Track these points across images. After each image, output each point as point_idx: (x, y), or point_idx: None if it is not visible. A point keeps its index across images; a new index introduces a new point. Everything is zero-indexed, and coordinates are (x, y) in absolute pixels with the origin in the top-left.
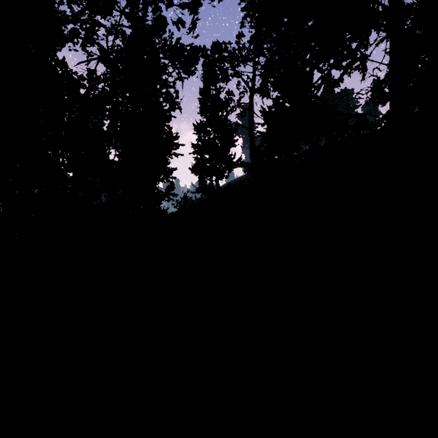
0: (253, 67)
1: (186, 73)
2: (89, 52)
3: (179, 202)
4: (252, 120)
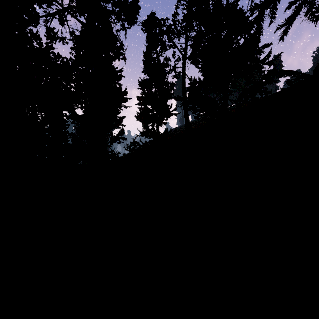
0: (185, 39)
1: (129, 24)
2: (48, 13)
3: (129, 145)
4: (184, 80)
